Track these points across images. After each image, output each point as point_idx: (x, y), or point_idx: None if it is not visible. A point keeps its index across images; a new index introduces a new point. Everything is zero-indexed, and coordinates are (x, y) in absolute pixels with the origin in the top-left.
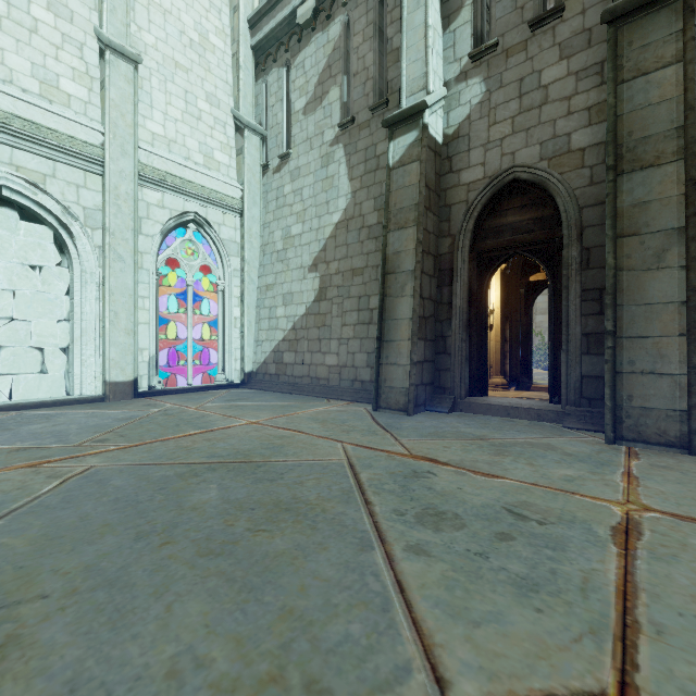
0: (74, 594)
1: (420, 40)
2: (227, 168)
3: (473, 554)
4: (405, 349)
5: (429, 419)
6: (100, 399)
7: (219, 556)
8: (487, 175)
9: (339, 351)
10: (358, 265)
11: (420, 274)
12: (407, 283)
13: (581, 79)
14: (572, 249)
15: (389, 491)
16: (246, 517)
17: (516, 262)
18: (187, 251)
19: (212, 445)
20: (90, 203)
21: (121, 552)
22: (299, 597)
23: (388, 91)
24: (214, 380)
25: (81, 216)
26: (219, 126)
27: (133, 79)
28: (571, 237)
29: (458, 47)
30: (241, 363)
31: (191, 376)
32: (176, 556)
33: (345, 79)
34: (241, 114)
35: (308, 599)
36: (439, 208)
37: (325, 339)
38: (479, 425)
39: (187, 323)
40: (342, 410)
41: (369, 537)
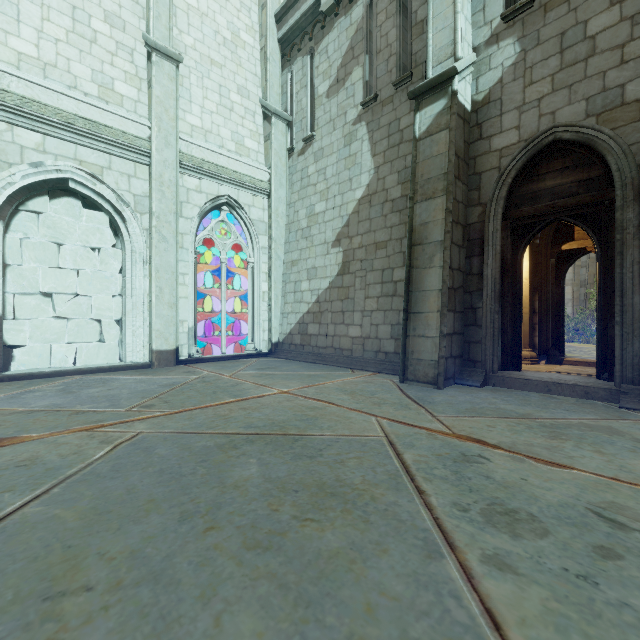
0: (118, 588)
1: (447, 7)
2: (256, 153)
3: (574, 576)
4: (433, 321)
5: (460, 393)
6: (147, 366)
7: (267, 550)
8: (523, 139)
9: (363, 323)
10: (381, 239)
11: (449, 244)
12: (435, 254)
13: (637, 23)
14: (628, 211)
15: (441, 477)
16: (290, 500)
17: (546, 231)
18: (221, 232)
19: (248, 414)
20: (139, 191)
21: (165, 537)
22: (367, 622)
23: (412, 65)
24: (245, 349)
25: (131, 203)
26: (248, 116)
27: (175, 77)
28: (626, 198)
29: (488, 9)
30: (269, 334)
31: (225, 346)
32: (222, 546)
33: (367, 59)
34: (269, 103)
35: (379, 627)
36: (468, 176)
37: (348, 312)
38: (518, 402)
39: (221, 297)
40: (368, 381)
41: (433, 539)
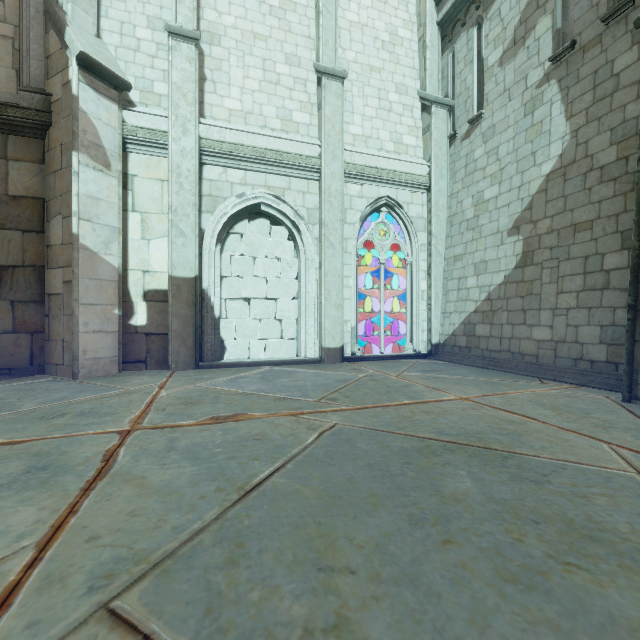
0: (379, 580)
1: None
2: (414, 148)
3: None
4: None
5: None
6: (318, 361)
7: (531, 590)
8: None
9: (553, 324)
10: (582, 219)
11: None
12: None
13: None
14: None
15: None
16: (533, 532)
17: None
18: (379, 233)
19: (433, 419)
20: (311, 205)
21: (403, 538)
22: None
23: None
24: (403, 349)
25: (305, 216)
26: (406, 112)
27: (340, 94)
28: None
29: None
30: (428, 335)
31: (383, 345)
32: (470, 567)
33: (559, 2)
34: (428, 93)
35: None
36: None
37: (532, 310)
38: None
39: (380, 297)
40: (570, 395)
41: None
